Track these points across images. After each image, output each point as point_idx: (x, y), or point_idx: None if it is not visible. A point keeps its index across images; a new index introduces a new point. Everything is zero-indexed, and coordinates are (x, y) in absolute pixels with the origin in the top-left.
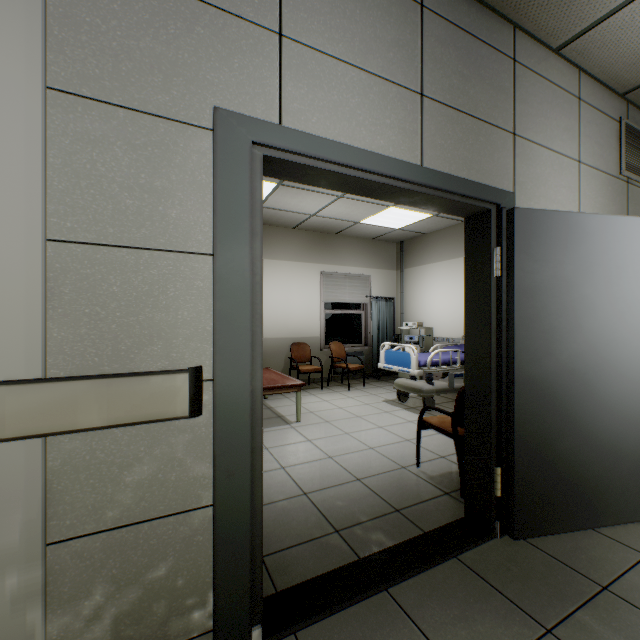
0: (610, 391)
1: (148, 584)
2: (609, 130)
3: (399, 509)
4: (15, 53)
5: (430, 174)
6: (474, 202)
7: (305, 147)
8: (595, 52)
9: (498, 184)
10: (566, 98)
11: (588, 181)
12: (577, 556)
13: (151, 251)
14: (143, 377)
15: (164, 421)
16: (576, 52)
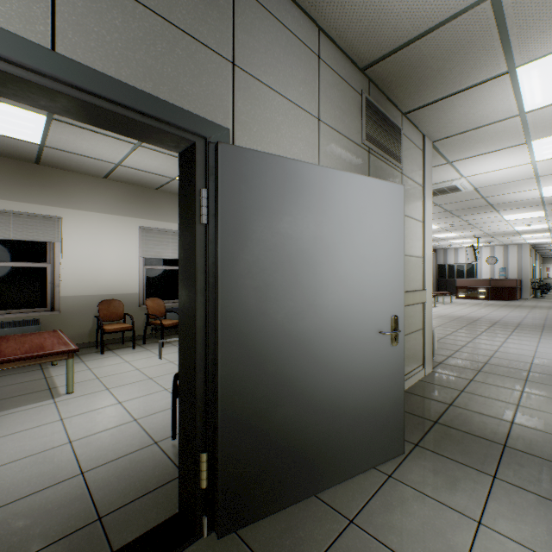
0: (330, 349)
1: None
2: (351, 99)
3: (104, 515)
4: None
5: (68, 65)
6: (166, 127)
7: None
8: (326, 8)
9: (209, 115)
10: (304, 51)
11: (329, 141)
12: (282, 543)
13: None
14: None
15: None
16: (309, 2)
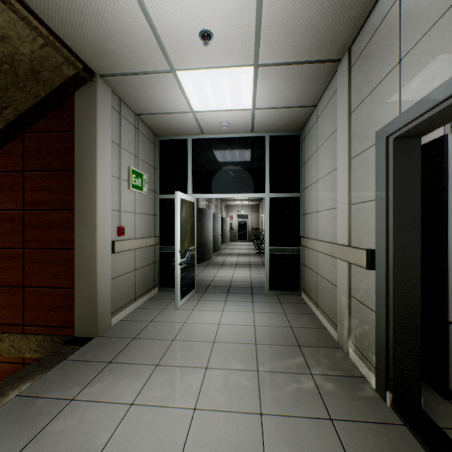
0: None
1: (364, 329)
2: None
3: None
4: (345, 156)
5: None
6: None
7: (406, 119)
8: None
9: None
10: None
11: None
12: None
13: (365, 202)
14: (357, 249)
15: (361, 267)
16: None
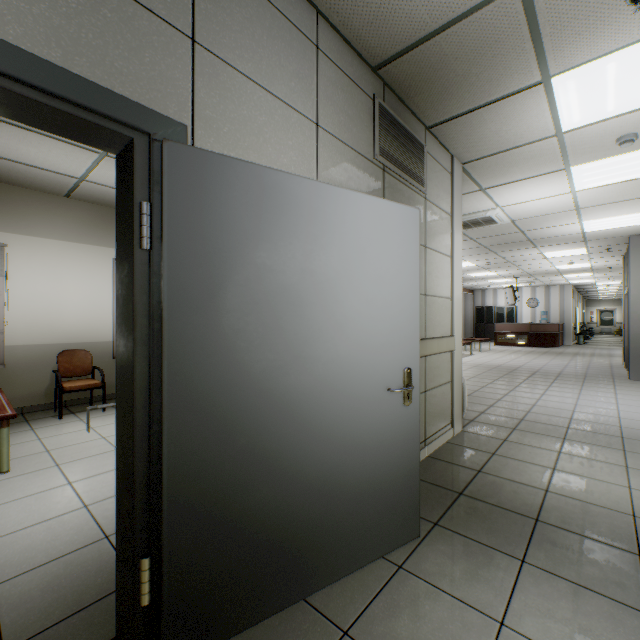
0: (323, 412)
1: None
2: (361, 104)
3: None
4: None
5: None
6: (86, 114)
7: None
8: None
9: (155, 104)
10: (297, 36)
11: (332, 153)
12: None
13: None
14: None
15: None
16: None
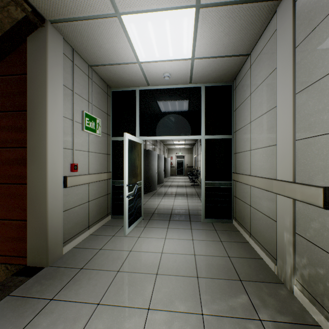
0: None
1: (317, 272)
2: None
3: None
4: (288, 91)
5: None
6: None
7: None
8: None
9: None
10: None
11: None
12: None
13: (318, 136)
14: (309, 186)
15: (315, 206)
16: None
